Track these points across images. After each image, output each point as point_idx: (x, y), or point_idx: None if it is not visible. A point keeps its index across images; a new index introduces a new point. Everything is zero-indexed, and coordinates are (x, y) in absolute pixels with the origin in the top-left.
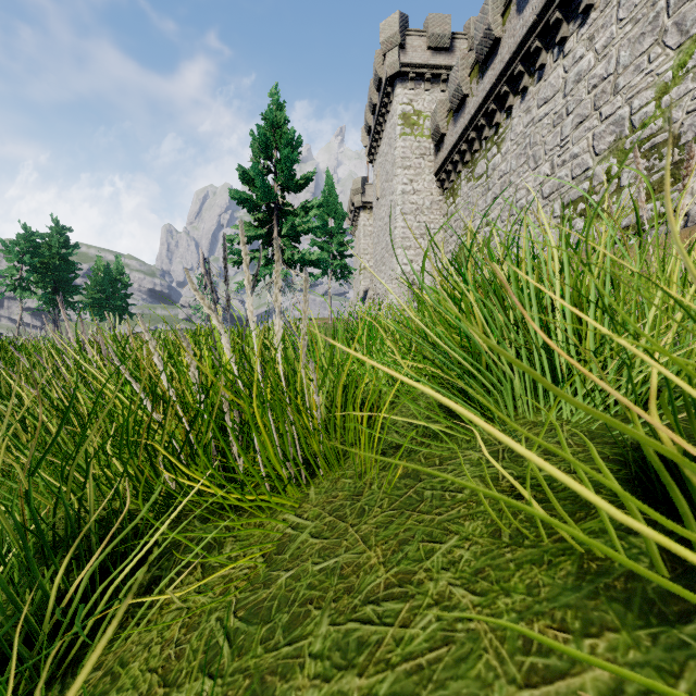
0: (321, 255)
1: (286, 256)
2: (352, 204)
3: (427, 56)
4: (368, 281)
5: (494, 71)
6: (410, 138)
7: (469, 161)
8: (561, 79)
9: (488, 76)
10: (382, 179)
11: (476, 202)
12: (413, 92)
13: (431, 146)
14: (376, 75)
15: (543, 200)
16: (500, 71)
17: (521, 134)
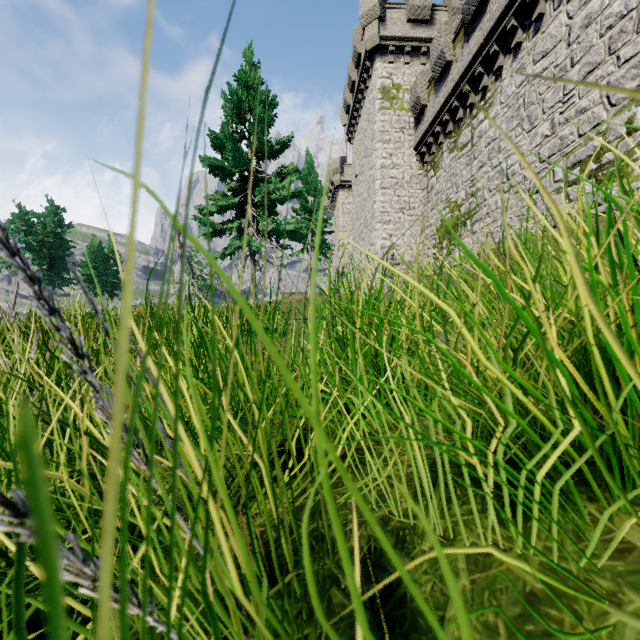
0: (297, 224)
1: (260, 226)
2: (331, 184)
3: (407, 28)
4: (346, 257)
5: (482, 31)
6: (389, 112)
7: (451, 131)
8: (564, 27)
9: (475, 38)
10: (360, 156)
11: (460, 173)
12: (393, 66)
13: (410, 119)
14: (355, 51)
15: (540, 164)
16: (490, 29)
17: (513, 95)
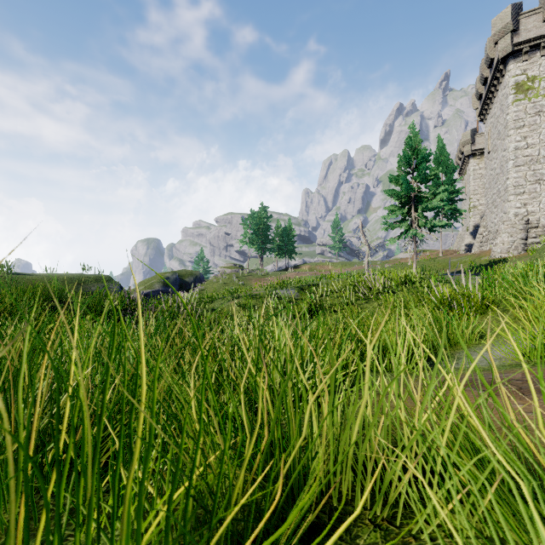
0: (446, 222)
1: (420, 223)
2: (461, 153)
3: (543, 27)
4: (477, 217)
5: None
6: (523, 102)
7: None
8: None
9: None
10: (493, 137)
11: None
12: (527, 63)
13: None
14: (487, 57)
15: None
16: None
17: None
